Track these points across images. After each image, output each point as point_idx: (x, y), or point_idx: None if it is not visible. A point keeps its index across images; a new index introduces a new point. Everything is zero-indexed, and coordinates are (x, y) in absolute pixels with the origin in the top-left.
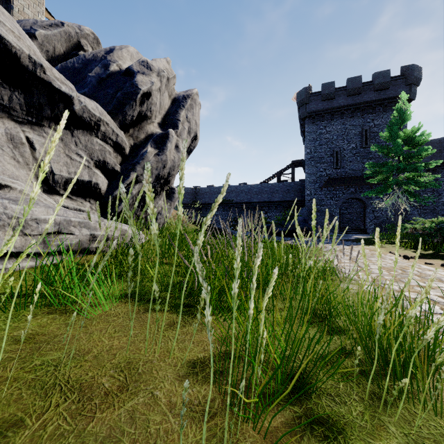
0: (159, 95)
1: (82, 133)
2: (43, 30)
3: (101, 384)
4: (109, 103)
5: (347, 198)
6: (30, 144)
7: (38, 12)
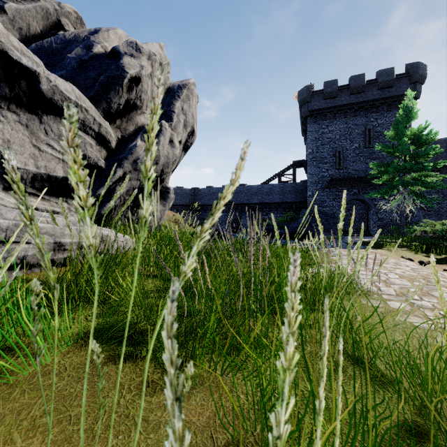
0: (151, 82)
1: (53, 120)
2: (14, 3)
3: None
4: (91, 87)
5: (350, 199)
6: None
7: None
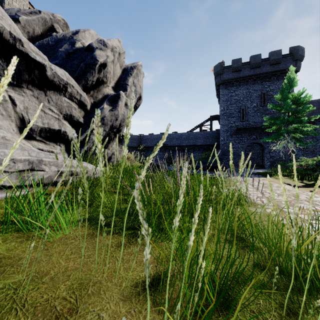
0: (113, 66)
1: (53, 93)
2: (25, 16)
3: (53, 307)
4: (75, 71)
5: (251, 143)
6: (12, 101)
7: (23, 5)
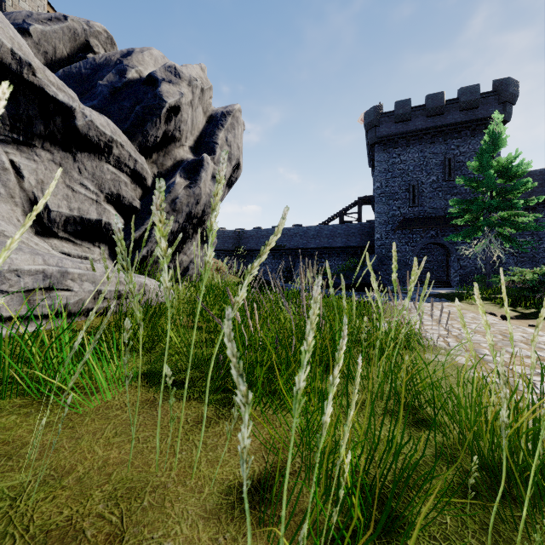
0: (191, 110)
1: (88, 157)
2: (39, 25)
3: (80, 532)
4: (126, 119)
5: (427, 243)
6: (16, 170)
7: (38, 7)
